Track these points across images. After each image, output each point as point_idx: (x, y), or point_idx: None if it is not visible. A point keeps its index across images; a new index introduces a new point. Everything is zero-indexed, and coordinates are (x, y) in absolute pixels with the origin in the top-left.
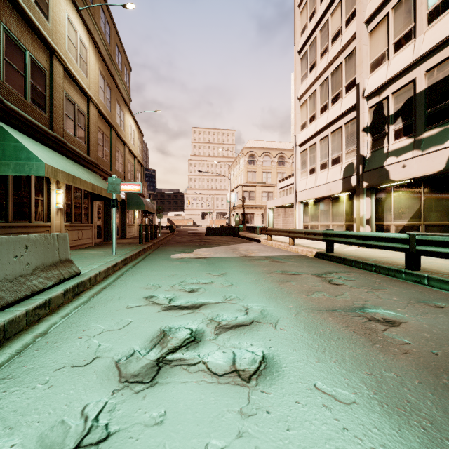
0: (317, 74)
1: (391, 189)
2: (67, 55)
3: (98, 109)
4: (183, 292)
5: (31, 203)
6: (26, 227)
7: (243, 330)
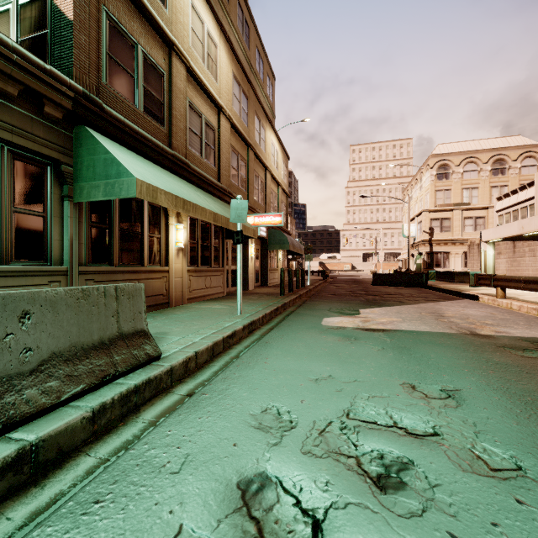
0: None
1: None
2: (191, 52)
3: (231, 123)
4: (356, 483)
5: (144, 242)
6: (136, 273)
7: None
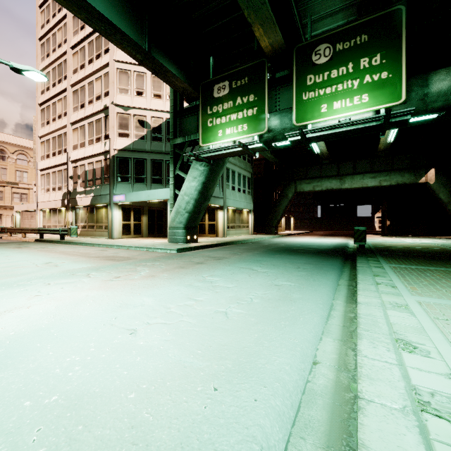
0: (50, 130)
1: (80, 209)
2: None
3: None
4: None
5: None
6: None
7: None
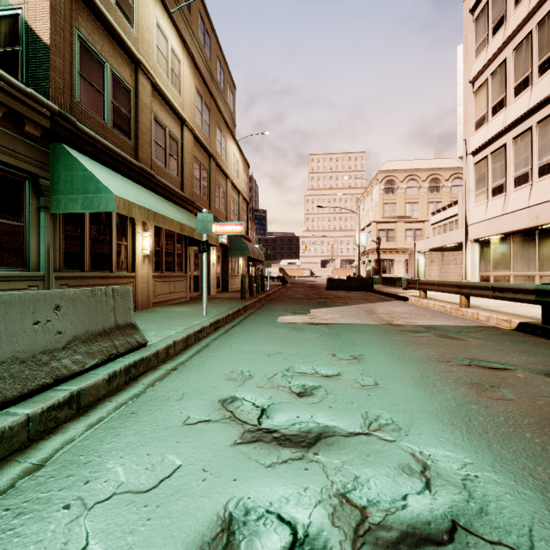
0: (508, 32)
1: None
2: (156, 68)
3: (194, 135)
4: (287, 395)
5: (112, 249)
6: (105, 278)
7: None
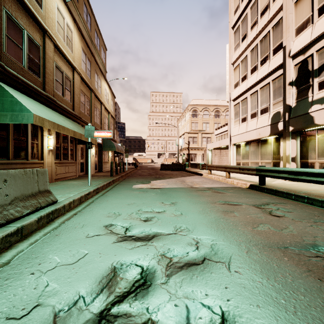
0: (248, 42)
1: (315, 132)
2: (57, 35)
3: (81, 77)
4: (138, 221)
5: (28, 146)
6: (24, 164)
7: (196, 271)
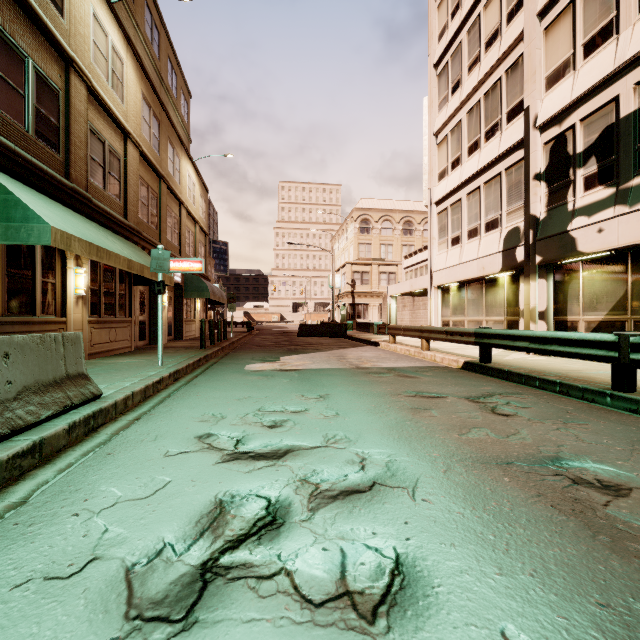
0: (463, 96)
1: (579, 266)
2: (93, 68)
3: (140, 151)
4: (259, 428)
5: (35, 288)
6: (27, 324)
7: (358, 502)
